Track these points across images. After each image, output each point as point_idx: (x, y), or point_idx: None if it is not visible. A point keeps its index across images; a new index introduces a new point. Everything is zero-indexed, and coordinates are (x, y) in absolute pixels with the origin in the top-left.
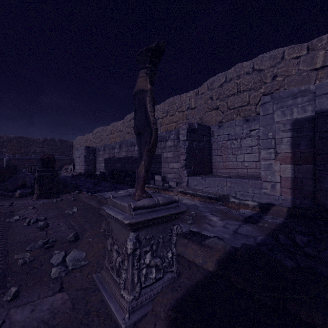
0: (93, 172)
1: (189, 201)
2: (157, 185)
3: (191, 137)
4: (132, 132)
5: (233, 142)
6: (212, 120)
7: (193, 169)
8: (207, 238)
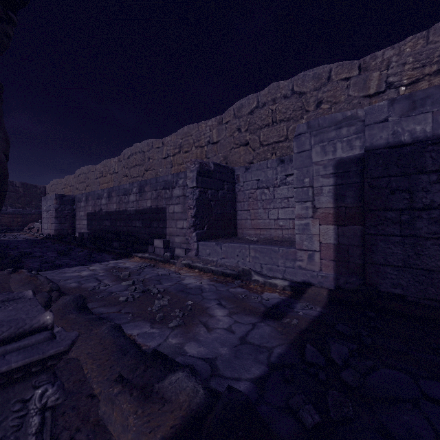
0: (69, 233)
1: (193, 281)
2: (156, 254)
3: (205, 183)
4: (131, 175)
5: (264, 192)
6: (240, 160)
7: (207, 230)
8: (173, 371)
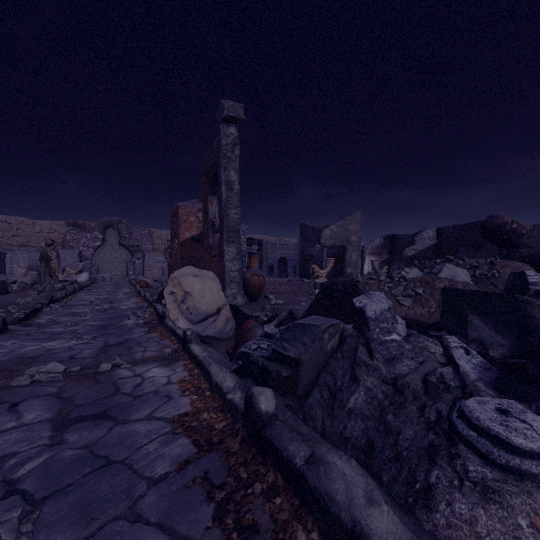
0: None
1: None
2: None
3: None
4: None
5: None
6: None
7: None
8: None
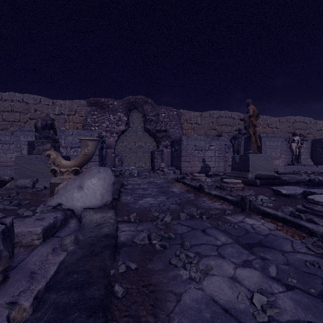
0: None
1: None
2: None
3: None
4: None
5: (4, 145)
6: None
7: None
8: None
